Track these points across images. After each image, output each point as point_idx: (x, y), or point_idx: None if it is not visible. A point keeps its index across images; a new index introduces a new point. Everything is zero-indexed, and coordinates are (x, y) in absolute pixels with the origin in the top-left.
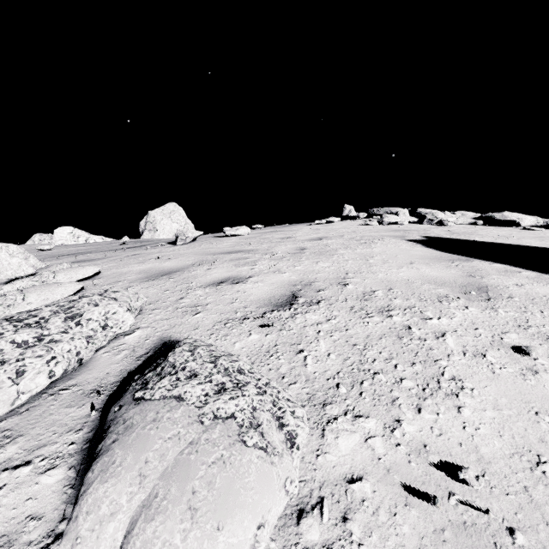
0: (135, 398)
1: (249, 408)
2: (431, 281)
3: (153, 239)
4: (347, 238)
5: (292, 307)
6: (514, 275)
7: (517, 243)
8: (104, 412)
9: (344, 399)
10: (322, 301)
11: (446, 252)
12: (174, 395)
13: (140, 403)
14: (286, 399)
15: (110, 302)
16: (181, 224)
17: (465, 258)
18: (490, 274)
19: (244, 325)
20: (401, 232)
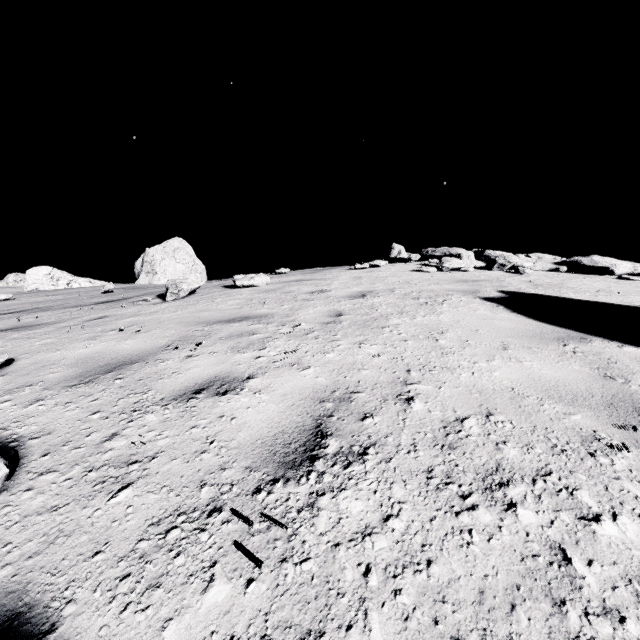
0: None
1: None
2: (553, 393)
3: (150, 285)
4: (400, 295)
5: (313, 469)
6: None
7: (628, 302)
8: None
9: None
10: (371, 450)
11: (545, 322)
12: None
13: None
14: None
15: None
16: (188, 265)
17: (578, 335)
18: (634, 372)
19: (205, 538)
20: (469, 283)
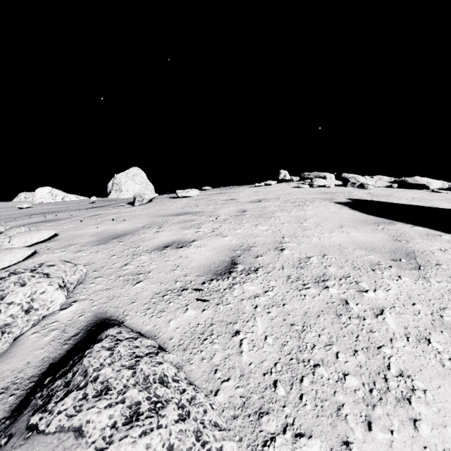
0: (28, 425)
1: (163, 449)
2: (362, 247)
3: (119, 198)
4: (283, 201)
5: (230, 276)
6: (436, 239)
7: (430, 205)
8: (6, 424)
9: (282, 405)
10: (260, 269)
11: (371, 215)
12: (73, 426)
13: (30, 437)
14: (214, 423)
15: (40, 280)
16: (142, 185)
17: (388, 221)
18: (414, 238)
19: (181, 298)
20: (329, 194)
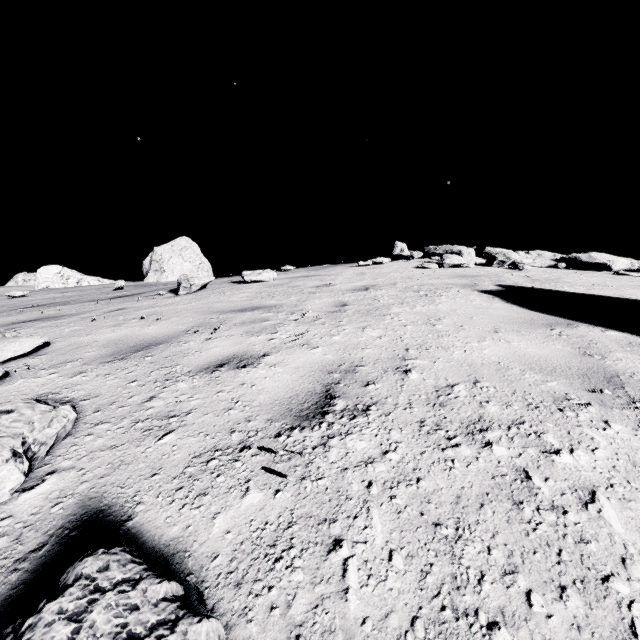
0: None
1: None
2: (534, 366)
3: (159, 283)
4: (402, 288)
5: (324, 420)
6: None
7: (620, 295)
8: None
9: None
10: (373, 407)
11: (536, 311)
12: None
13: None
14: None
15: None
16: (195, 263)
17: (565, 321)
18: (612, 351)
19: (239, 465)
20: (468, 278)
